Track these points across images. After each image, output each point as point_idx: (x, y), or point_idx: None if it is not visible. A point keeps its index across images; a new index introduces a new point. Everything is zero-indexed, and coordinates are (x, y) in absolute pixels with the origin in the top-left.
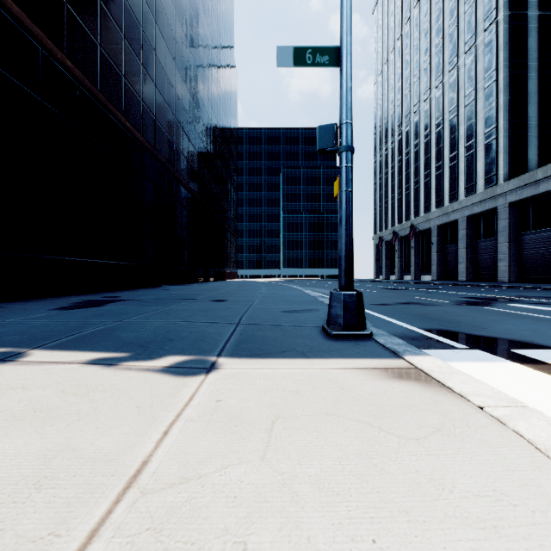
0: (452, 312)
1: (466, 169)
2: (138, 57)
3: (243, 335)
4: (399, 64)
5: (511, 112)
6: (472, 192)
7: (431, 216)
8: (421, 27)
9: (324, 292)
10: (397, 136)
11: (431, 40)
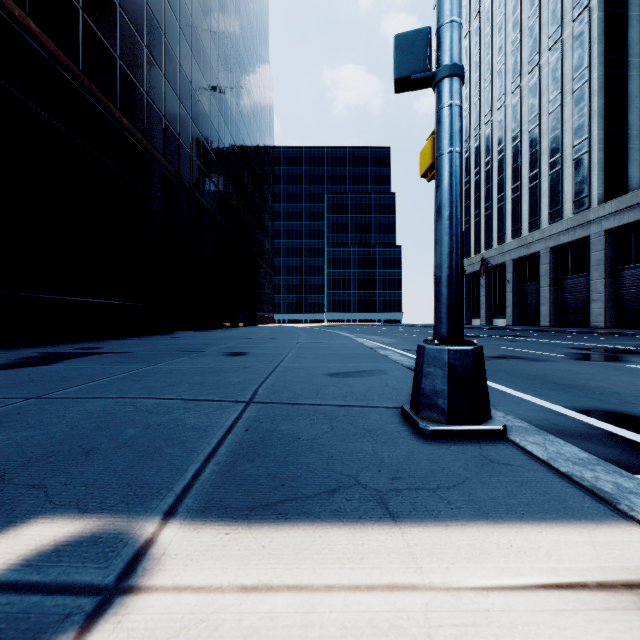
0: (584, 373)
1: (550, 190)
2: (139, 35)
3: (250, 432)
4: (466, 66)
5: (608, 119)
6: (557, 218)
7: (506, 248)
8: (493, 21)
9: (381, 340)
10: (464, 153)
11: (506, 35)
